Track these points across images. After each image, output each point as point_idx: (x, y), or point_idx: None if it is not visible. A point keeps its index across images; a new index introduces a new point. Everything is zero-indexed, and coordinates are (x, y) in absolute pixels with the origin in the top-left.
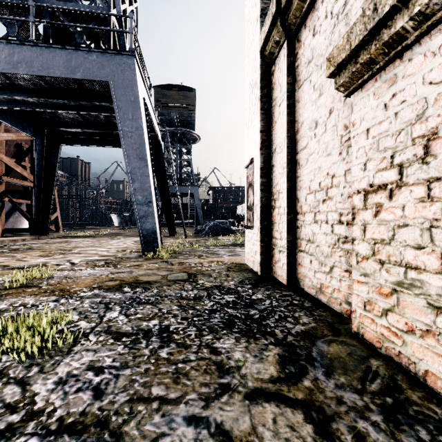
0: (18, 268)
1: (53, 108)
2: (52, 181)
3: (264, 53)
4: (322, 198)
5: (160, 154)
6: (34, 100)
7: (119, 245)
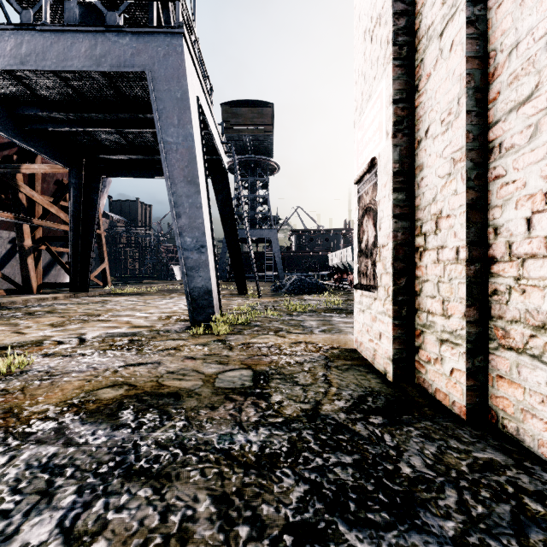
0: None
1: (86, 125)
2: (92, 224)
3: None
4: None
5: (226, 184)
6: (63, 116)
7: (167, 308)
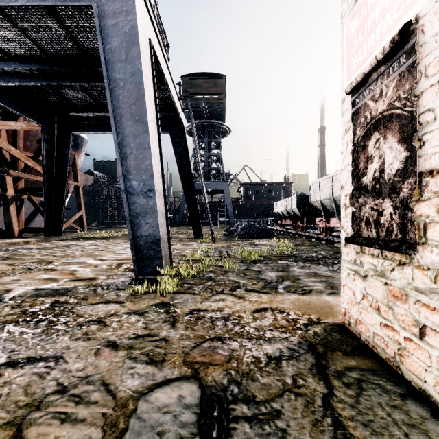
0: None
1: (50, 80)
2: (64, 176)
3: None
4: None
5: (183, 139)
6: (27, 71)
7: (123, 254)
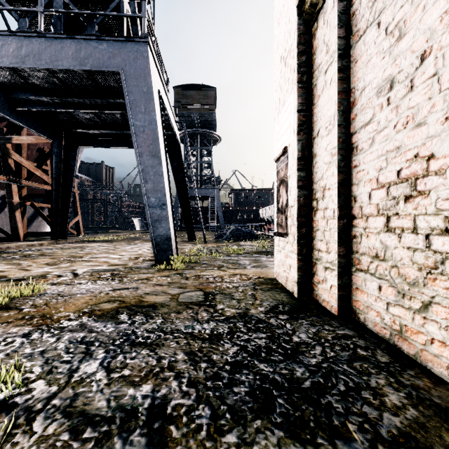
0: (14, 281)
1: (68, 107)
2: (70, 185)
3: (302, 9)
4: (404, 194)
5: (178, 154)
6: (49, 100)
7: (134, 251)
